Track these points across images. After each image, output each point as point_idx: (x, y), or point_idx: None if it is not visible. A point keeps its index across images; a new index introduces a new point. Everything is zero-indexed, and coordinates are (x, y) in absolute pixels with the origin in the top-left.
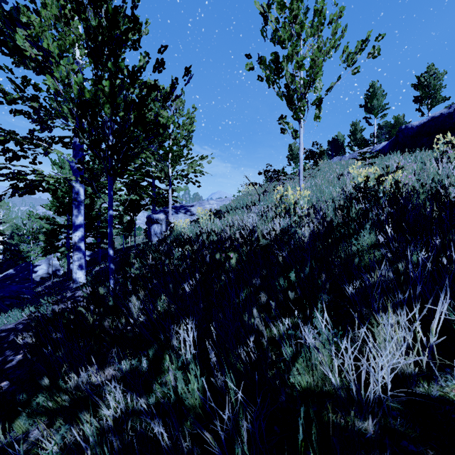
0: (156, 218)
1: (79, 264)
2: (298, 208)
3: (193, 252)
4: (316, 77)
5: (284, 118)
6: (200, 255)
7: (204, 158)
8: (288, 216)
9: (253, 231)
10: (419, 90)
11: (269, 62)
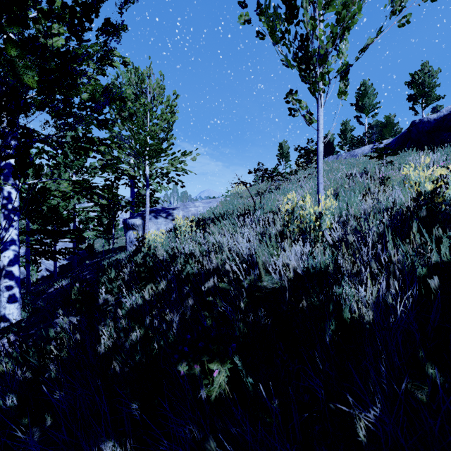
0: (131, 224)
1: (10, 294)
2: (326, 231)
3: (159, 295)
4: (352, 22)
5: (294, 93)
6: (169, 299)
7: (188, 155)
8: (303, 238)
9: (251, 261)
10: (413, 88)
11: (275, 7)
